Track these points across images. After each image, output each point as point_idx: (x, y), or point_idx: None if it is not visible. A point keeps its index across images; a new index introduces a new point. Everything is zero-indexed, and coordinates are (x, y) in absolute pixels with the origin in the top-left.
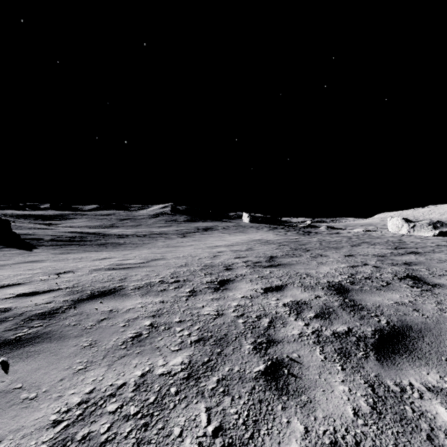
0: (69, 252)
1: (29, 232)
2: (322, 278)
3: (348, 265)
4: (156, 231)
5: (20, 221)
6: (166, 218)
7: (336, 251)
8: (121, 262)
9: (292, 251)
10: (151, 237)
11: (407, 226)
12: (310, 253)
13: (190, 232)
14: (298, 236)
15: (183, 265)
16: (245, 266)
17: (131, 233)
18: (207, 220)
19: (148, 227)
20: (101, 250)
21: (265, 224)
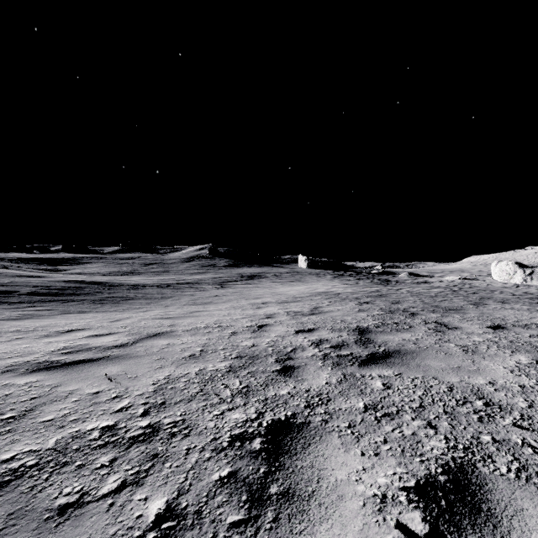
0: (34, 315)
1: (5, 281)
2: (537, 417)
3: (533, 358)
4: (187, 279)
5: (18, 266)
6: (202, 262)
7: (463, 317)
8: (84, 344)
9: (387, 315)
10: (176, 287)
11: (522, 273)
12: (421, 320)
13: (231, 280)
14: (376, 286)
15: (195, 355)
16: (320, 359)
17: (153, 282)
18: (253, 265)
19: (178, 274)
20: (90, 310)
21: (327, 270)
